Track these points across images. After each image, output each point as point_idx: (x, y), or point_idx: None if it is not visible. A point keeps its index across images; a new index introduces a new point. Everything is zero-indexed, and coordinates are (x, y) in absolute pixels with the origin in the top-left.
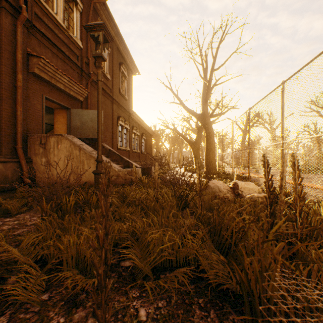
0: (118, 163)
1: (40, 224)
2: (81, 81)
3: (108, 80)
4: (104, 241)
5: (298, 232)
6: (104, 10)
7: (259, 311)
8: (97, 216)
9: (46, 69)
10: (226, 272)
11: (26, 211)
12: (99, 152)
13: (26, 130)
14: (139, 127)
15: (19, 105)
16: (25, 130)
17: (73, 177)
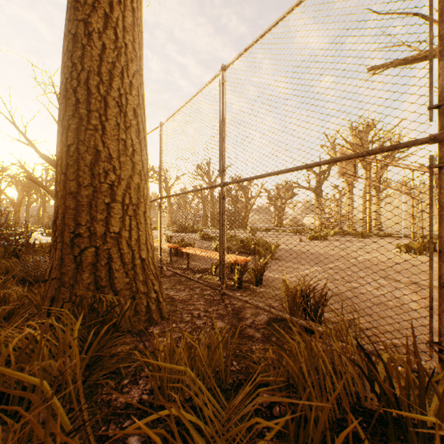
0: None
1: None
2: None
3: None
4: None
5: None
6: None
7: (32, 276)
8: None
9: None
10: None
11: None
12: None
13: None
14: None
15: None
16: None
17: None
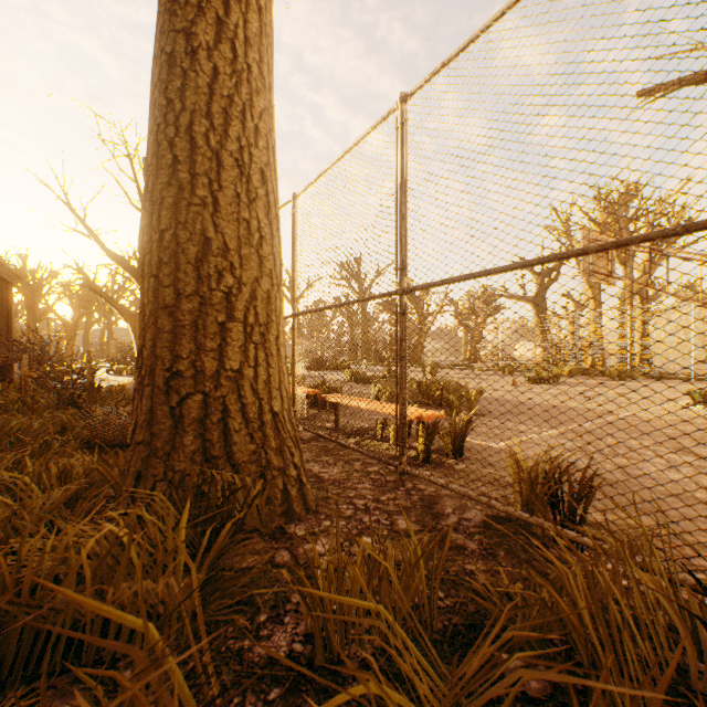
0: None
1: None
2: None
3: None
4: None
5: None
6: None
7: (101, 437)
8: None
9: None
10: None
11: None
12: None
13: None
14: None
15: None
16: None
17: None
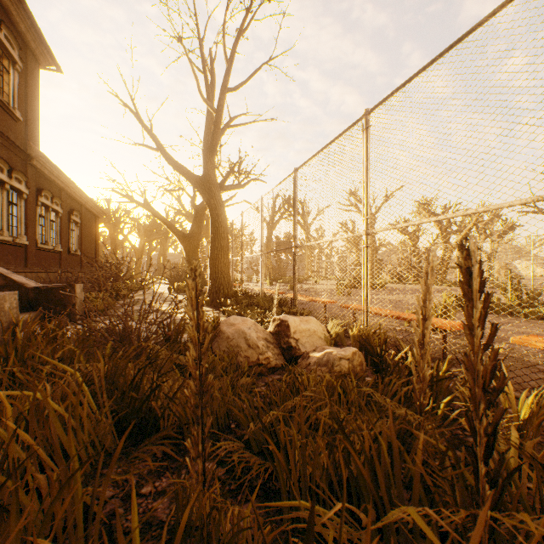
0: None
1: None
2: None
3: None
4: None
5: None
6: None
7: None
8: None
9: None
10: None
11: None
12: None
13: None
14: (60, 195)
15: None
16: None
17: None
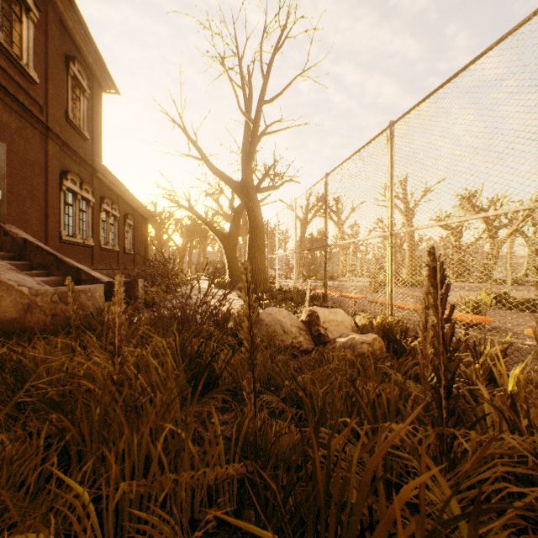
0: (51, 273)
1: None
2: None
3: (34, 83)
4: None
5: None
6: None
7: None
8: None
9: None
10: None
11: None
12: None
13: None
14: (117, 201)
15: None
16: None
17: None
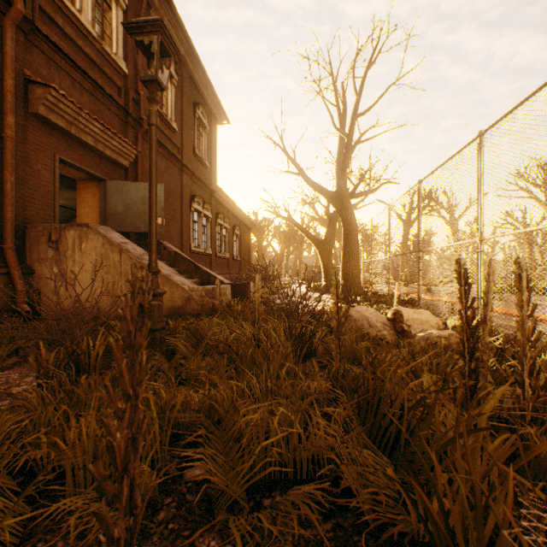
0: (191, 277)
1: (29, 394)
2: (125, 132)
3: (174, 132)
4: (127, 461)
5: (526, 408)
6: (167, 9)
7: None
8: (109, 401)
9: (61, 109)
10: (394, 490)
11: (15, 365)
12: (152, 256)
13: (23, 218)
14: (228, 215)
15: (10, 172)
16: (21, 217)
17: (109, 301)
